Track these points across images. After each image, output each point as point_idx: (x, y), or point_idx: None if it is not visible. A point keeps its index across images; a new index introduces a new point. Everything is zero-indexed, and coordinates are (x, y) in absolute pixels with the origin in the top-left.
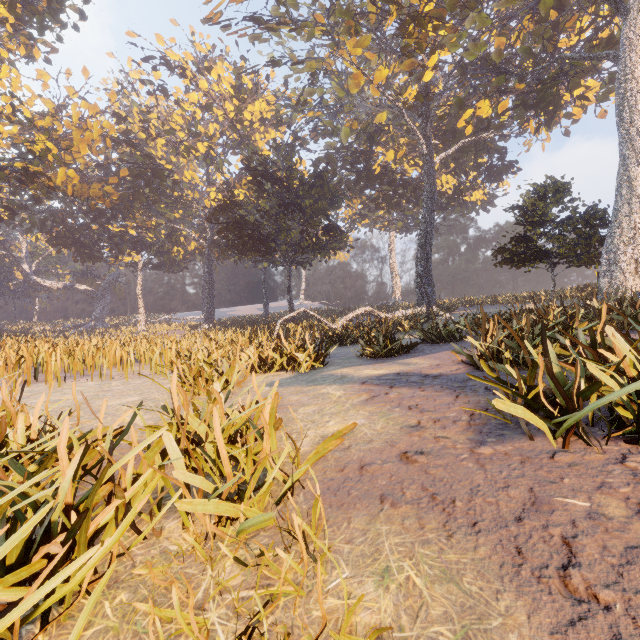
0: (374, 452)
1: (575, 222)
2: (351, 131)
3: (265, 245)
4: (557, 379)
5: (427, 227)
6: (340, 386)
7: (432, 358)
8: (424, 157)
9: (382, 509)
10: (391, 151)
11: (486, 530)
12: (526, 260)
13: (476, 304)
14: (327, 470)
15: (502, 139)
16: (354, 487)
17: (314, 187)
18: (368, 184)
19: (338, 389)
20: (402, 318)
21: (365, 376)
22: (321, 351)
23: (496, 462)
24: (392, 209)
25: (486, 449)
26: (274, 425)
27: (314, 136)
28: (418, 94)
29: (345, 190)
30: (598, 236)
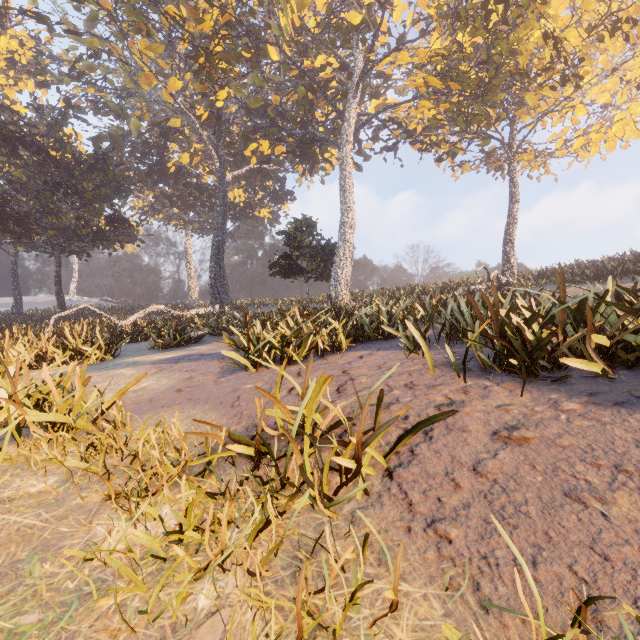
0: (160, 393)
1: (319, 250)
2: (142, 119)
3: (21, 226)
4: (250, 339)
5: (220, 235)
6: (133, 368)
7: (213, 345)
8: (217, 171)
9: (162, 410)
10: (187, 154)
11: (211, 402)
12: (290, 273)
13: (263, 305)
14: (126, 406)
15: (283, 171)
16: (146, 408)
17: (95, 170)
18: (162, 179)
19: (131, 370)
20: (195, 316)
21: (156, 360)
22: (111, 345)
23: (225, 382)
24: (188, 210)
25: (223, 379)
26: (84, 383)
27: (94, 108)
28: (211, 114)
29: (135, 178)
30: (331, 262)
